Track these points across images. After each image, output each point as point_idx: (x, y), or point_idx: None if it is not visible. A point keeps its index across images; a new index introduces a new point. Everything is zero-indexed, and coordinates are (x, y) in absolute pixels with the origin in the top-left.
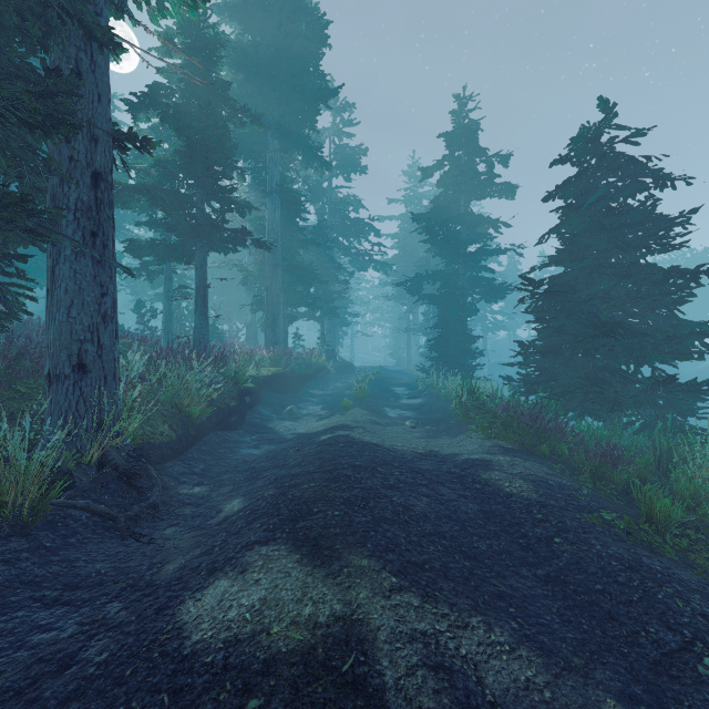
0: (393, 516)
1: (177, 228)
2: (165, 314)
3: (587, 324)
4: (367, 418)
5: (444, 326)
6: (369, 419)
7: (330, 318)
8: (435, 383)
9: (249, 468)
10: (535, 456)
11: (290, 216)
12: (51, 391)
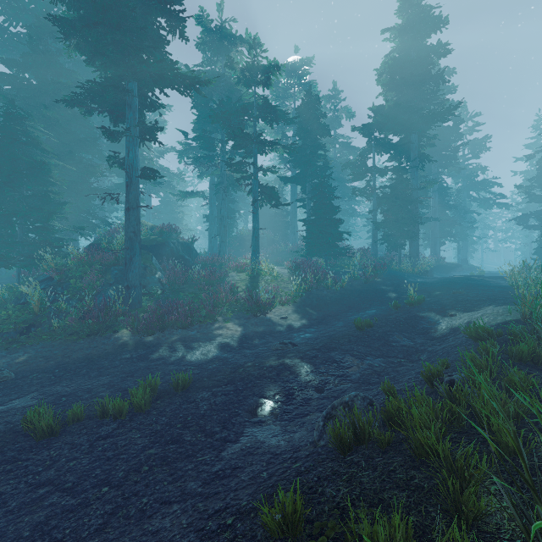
0: (478, 276)
1: None
2: None
3: None
4: None
5: (540, 242)
6: None
7: (463, 241)
8: None
9: None
10: None
11: (441, 196)
12: (411, 259)
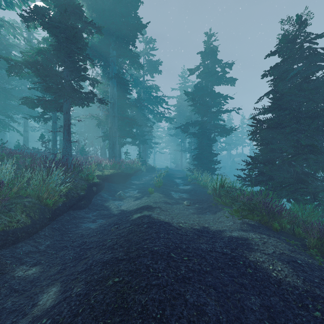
0: None
1: (51, 90)
2: (52, 141)
3: (292, 146)
4: (162, 199)
5: (200, 148)
6: (163, 200)
7: (143, 144)
8: (196, 177)
9: (82, 242)
10: (271, 231)
11: (122, 92)
12: None
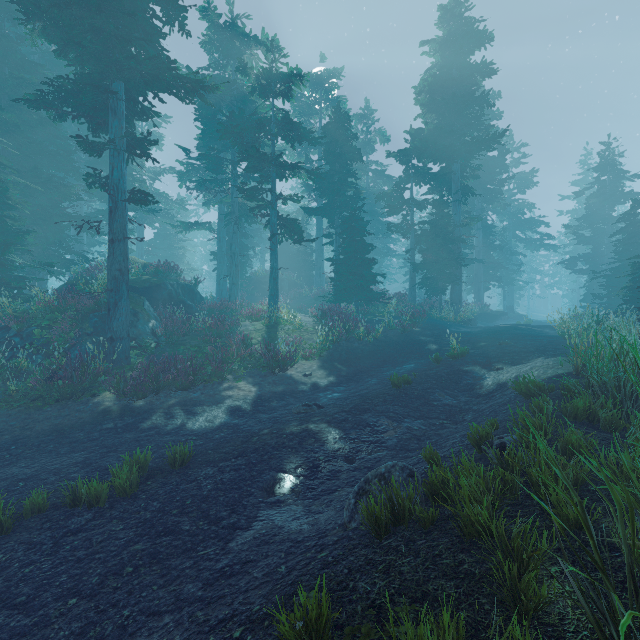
0: (525, 325)
1: None
2: None
3: (620, 286)
4: None
5: (589, 288)
6: None
7: (509, 286)
8: None
9: None
10: None
11: (486, 236)
12: (453, 306)
